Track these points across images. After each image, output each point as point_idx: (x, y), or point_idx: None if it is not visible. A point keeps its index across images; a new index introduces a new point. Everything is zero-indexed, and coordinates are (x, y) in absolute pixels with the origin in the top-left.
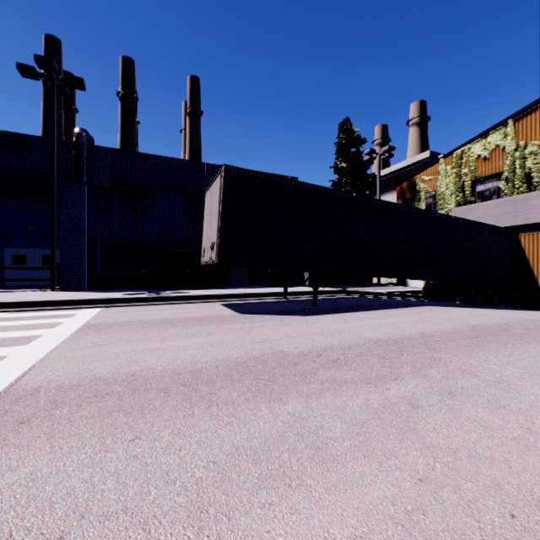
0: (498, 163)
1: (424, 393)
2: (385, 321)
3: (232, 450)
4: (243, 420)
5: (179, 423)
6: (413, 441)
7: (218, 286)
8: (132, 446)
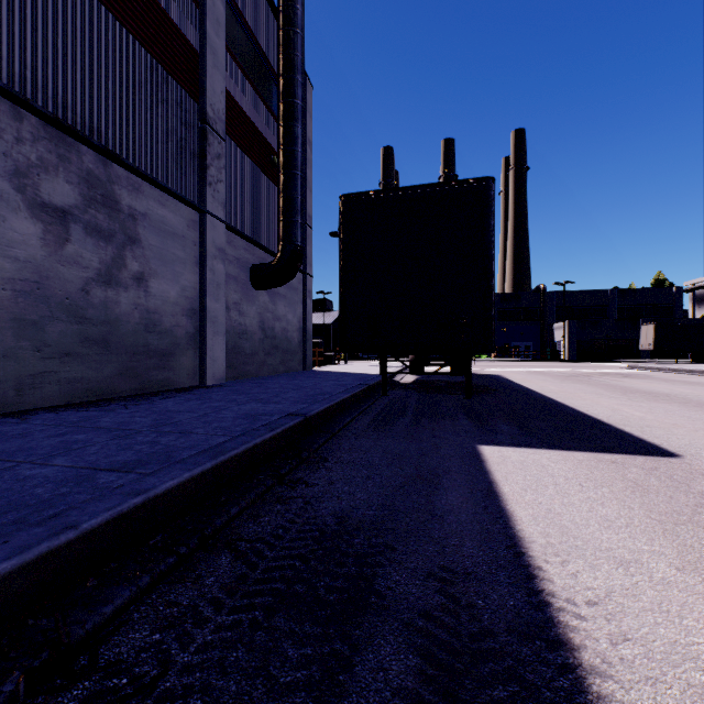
0: None
1: None
2: None
3: None
4: None
5: None
6: None
7: (635, 359)
8: None
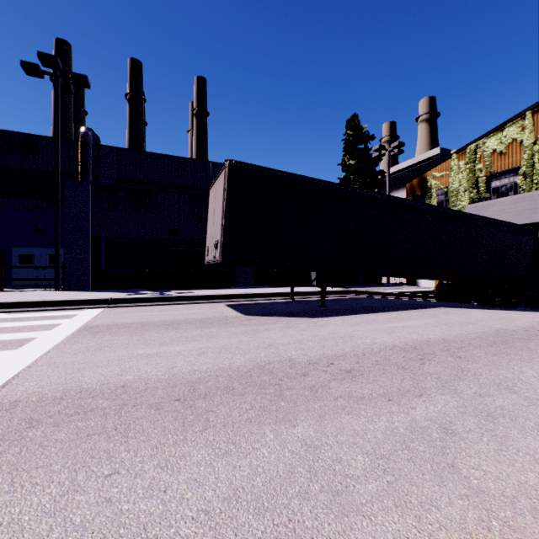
0: (515, 157)
1: (458, 414)
2: (399, 324)
3: (229, 492)
4: (244, 449)
5: (168, 451)
6: (455, 484)
7: (224, 286)
8: (108, 485)
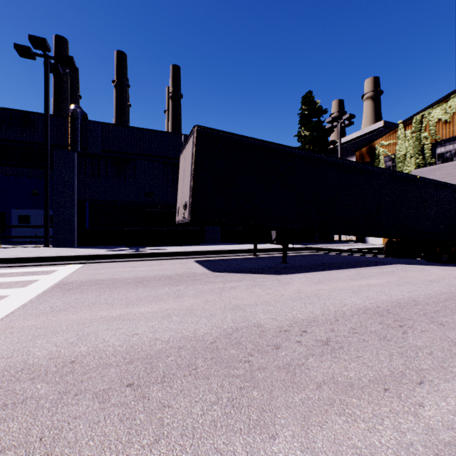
0: None
1: None
2: (363, 283)
3: None
4: None
5: None
6: None
7: (193, 243)
8: None
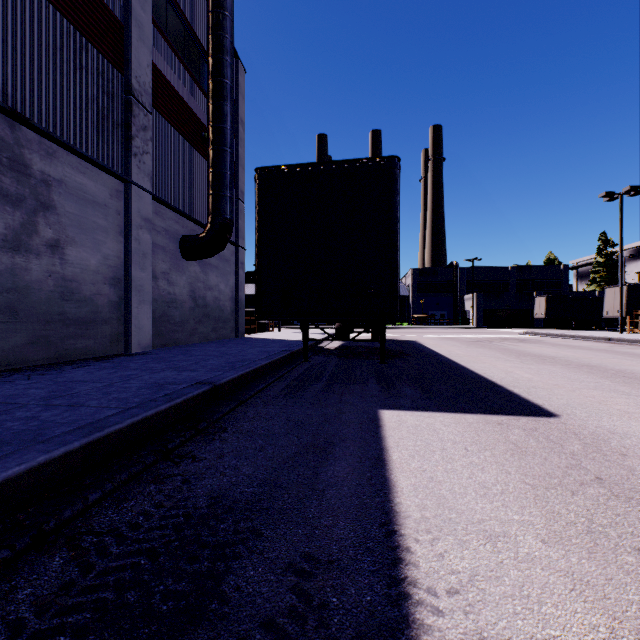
0: None
1: None
2: None
3: None
4: None
5: None
6: None
7: (531, 326)
8: None
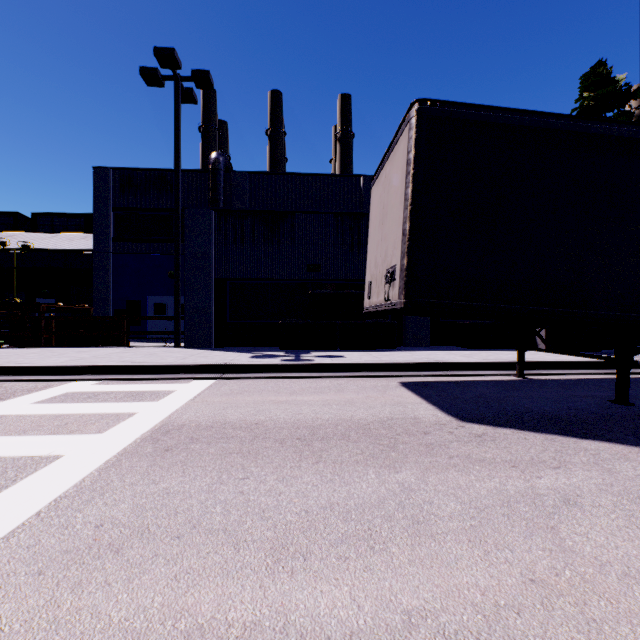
0: None
1: None
2: None
3: None
4: None
5: None
6: None
7: (386, 346)
8: None
